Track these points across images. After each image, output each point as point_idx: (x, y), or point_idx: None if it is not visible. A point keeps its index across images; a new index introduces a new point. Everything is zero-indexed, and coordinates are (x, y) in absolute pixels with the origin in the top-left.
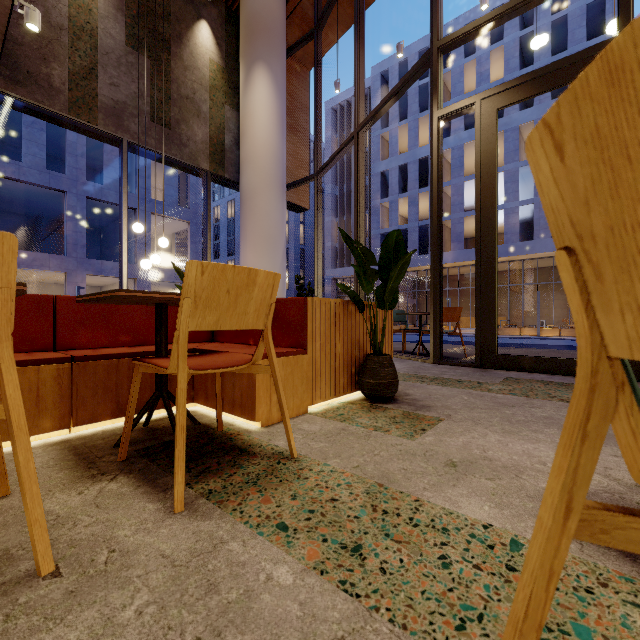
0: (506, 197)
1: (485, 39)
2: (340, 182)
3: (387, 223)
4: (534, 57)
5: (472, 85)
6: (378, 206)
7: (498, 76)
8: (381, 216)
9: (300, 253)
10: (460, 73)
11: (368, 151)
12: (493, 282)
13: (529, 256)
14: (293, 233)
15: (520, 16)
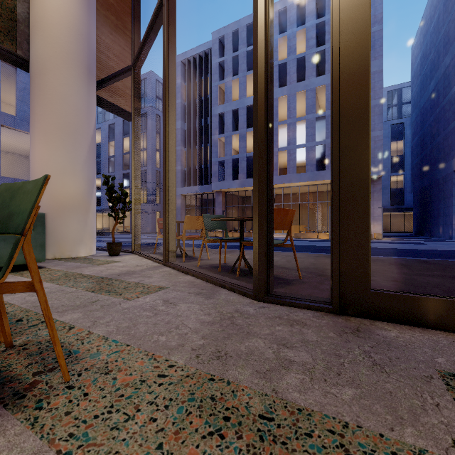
0: (307, 138)
1: (293, 22)
2: (188, 120)
3: (223, 153)
4: (325, 39)
5: (284, 57)
6: (216, 140)
7: (301, 52)
8: (219, 148)
9: (157, 174)
10: (276, 45)
11: (209, 97)
12: (363, 156)
13: (322, 182)
14: (150, 158)
15: (316, 10)
